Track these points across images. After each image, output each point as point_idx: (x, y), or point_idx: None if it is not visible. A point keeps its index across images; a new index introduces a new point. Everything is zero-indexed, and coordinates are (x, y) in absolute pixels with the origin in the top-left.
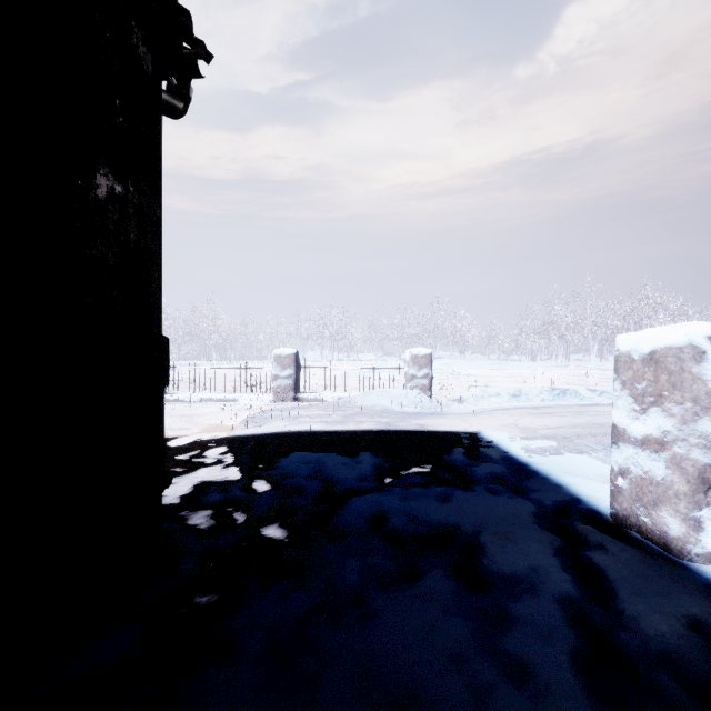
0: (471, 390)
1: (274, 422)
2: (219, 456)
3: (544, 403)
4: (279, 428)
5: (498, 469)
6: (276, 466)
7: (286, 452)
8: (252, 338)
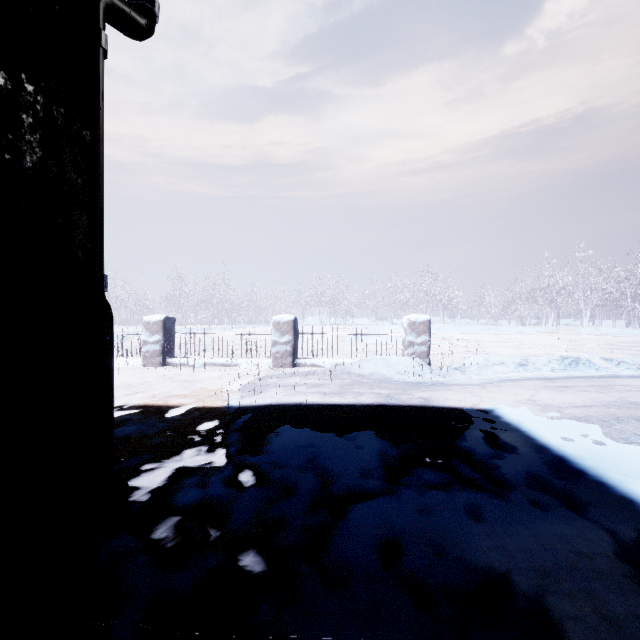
0: (472, 358)
1: (270, 391)
2: (209, 432)
3: (556, 374)
4: (274, 399)
5: (532, 466)
6: (266, 449)
7: (278, 430)
8: (259, 304)
